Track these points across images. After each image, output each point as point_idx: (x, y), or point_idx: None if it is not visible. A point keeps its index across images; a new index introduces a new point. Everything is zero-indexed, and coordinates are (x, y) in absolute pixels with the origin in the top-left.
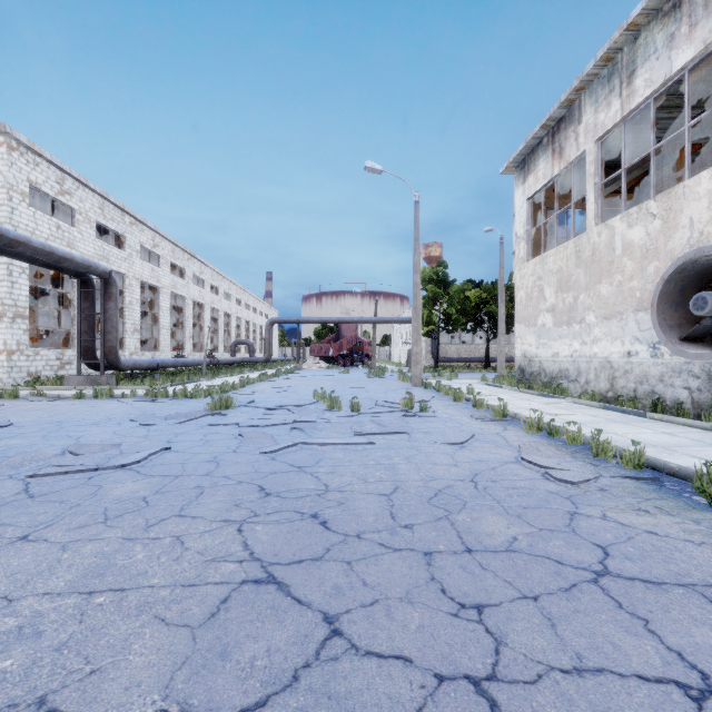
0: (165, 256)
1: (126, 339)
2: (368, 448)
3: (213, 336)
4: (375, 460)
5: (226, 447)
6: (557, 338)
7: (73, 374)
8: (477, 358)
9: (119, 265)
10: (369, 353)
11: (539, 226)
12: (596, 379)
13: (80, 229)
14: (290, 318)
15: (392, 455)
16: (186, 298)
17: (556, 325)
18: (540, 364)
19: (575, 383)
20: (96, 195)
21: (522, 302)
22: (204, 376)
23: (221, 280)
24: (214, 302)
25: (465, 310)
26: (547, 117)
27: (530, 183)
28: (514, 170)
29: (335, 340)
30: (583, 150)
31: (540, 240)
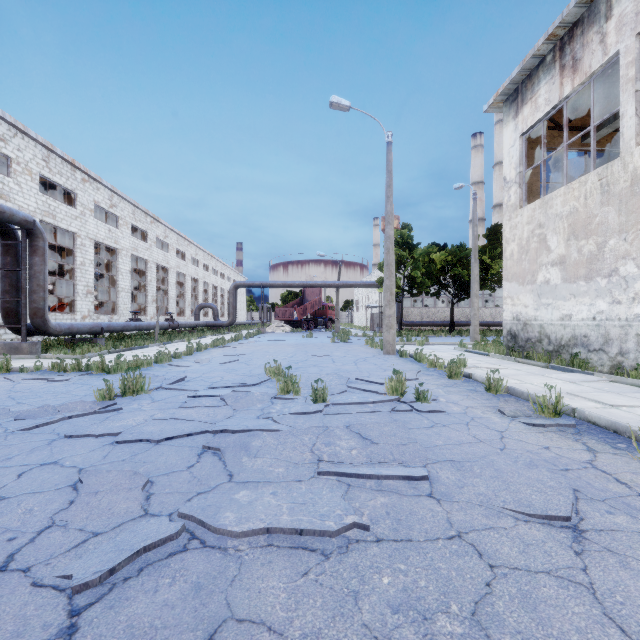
0: (124, 217)
1: (77, 302)
2: (353, 544)
3: (179, 300)
4: (383, 638)
5: (5, 537)
6: (569, 297)
7: (9, 339)
8: (440, 322)
9: (69, 223)
10: (333, 317)
11: (537, 164)
12: (639, 350)
13: (18, 181)
14: (254, 282)
15: (424, 595)
16: (148, 261)
17: (568, 280)
18: (540, 328)
19: (600, 353)
20: (39, 145)
21: (513, 256)
22: (156, 341)
23: (188, 246)
24: (179, 266)
25: (430, 273)
26: (558, 22)
27: (525, 114)
28: (501, 106)
29: (299, 305)
30: (614, 52)
31: (532, 185)
